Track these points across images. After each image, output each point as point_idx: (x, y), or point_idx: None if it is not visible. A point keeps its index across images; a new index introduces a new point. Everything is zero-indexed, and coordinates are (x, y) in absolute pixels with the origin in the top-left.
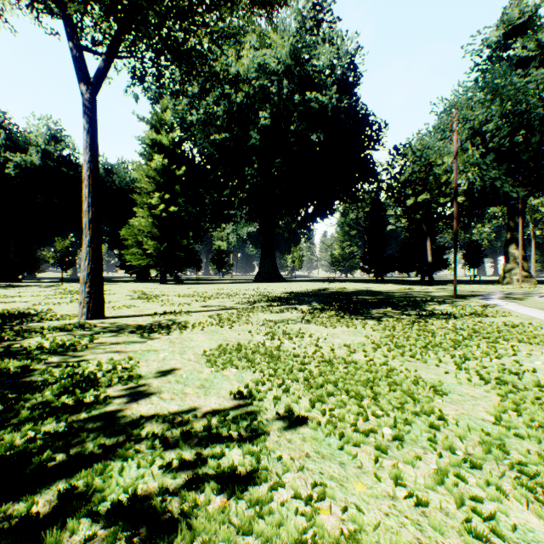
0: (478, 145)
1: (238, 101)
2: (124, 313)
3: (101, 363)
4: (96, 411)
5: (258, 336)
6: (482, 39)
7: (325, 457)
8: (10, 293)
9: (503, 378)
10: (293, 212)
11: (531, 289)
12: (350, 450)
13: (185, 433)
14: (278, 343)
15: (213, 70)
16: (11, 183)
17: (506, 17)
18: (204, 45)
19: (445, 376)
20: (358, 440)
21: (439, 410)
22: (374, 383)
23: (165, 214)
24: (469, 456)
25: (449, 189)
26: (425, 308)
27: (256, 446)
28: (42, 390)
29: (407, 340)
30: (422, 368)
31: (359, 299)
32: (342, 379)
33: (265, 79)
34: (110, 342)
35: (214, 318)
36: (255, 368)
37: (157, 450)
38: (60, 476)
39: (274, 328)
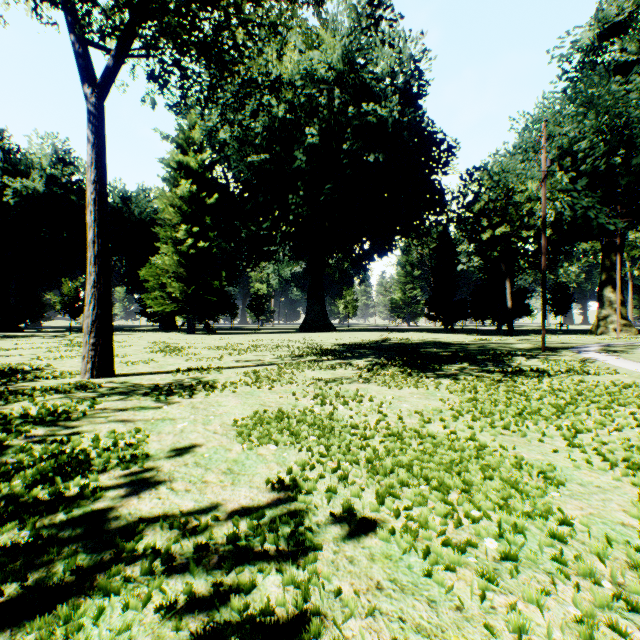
0: (568, 168)
1: (280, 116)
2: (139, 369)
3: (98, 437)
4: (79, 510)
5: (305, 399)
6: (572, 41)
7: (405, 590)
8: (6, 345)
9: (633, 459)
10: (346, 248)
11: (633, 340)
12: (442, 578)
13: (200, 547)
14: (330, 410)
15: (249, 71)
16: (10, 213)
17: (601, 14)
18: (238, 42)
19: (555, 455)
20: (451, 560)
21: (557, 510)
22: (462, 467)
23: (193, 251)
24: (619, 587)
25: (532, 220)
26: (509, 363)
27: (302, 571)
28: (12, 477)
29: (495, 405)
30: (522, 444)
31: (427, 352)
32: (419, 461)
33: (313, 88)
34: (116, 407)
35: (250, 376)
36: (301, 444)
37: (155, 580)
38: (4, 625)
39: (324, 389)
